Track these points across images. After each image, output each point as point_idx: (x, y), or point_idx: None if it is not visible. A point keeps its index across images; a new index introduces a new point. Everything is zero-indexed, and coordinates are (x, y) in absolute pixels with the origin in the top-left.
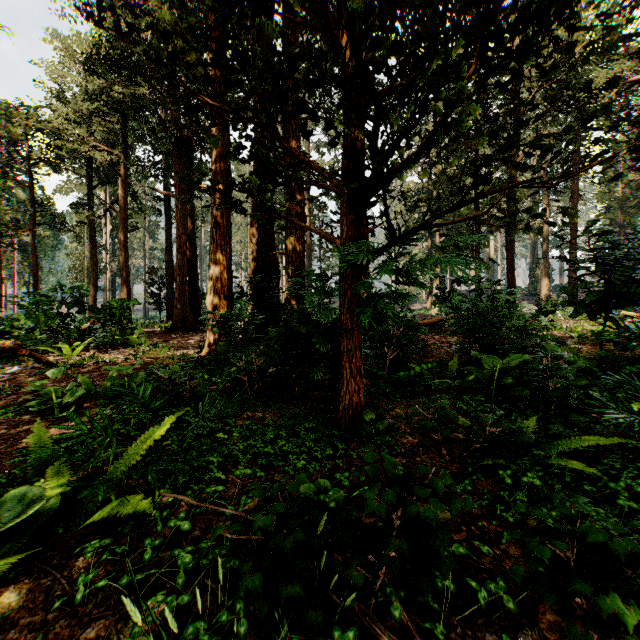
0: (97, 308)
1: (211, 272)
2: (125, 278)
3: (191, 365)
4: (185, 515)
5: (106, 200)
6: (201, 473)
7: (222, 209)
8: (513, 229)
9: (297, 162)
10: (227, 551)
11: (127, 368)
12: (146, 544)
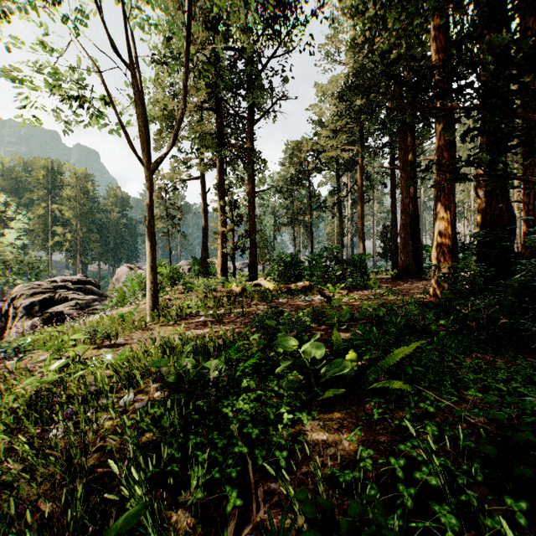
0: (345, 261)
1: (435, 230)
2: (361, 238)
3: (419, 307)
4: (430, 403)
5: (347, 183)
6: (436, 385)
7: (446, 173)
8: None
9: (535, 125)
10: (464, 435)
11: (374, 304)
12: (406, 409)
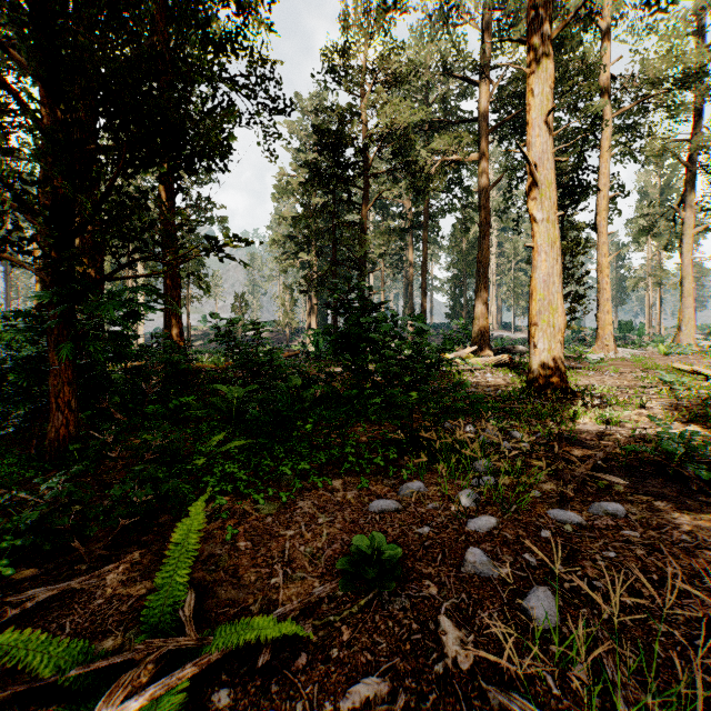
0: None
1: None
2: None
3: None
4: None
5: None
6: None
7: None
8: (364, 272)
9: None
10: None
11: None
12: None
